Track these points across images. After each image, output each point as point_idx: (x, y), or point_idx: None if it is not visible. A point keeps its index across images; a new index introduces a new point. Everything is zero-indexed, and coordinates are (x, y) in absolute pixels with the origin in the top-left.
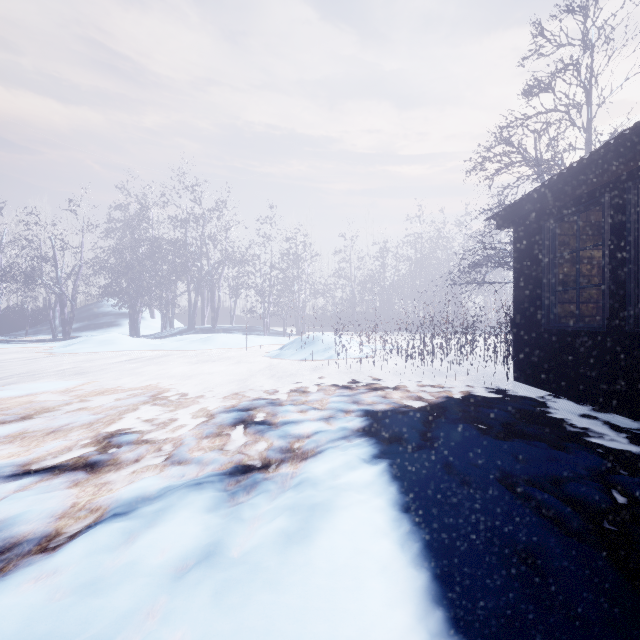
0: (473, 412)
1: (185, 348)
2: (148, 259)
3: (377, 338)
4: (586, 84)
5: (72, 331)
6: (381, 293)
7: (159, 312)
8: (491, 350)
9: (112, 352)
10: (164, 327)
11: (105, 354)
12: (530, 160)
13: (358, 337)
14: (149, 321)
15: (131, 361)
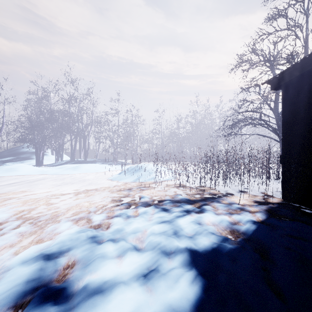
0: (300, 252)
1: (61, 173)
2: (46, 121)
3: (176, 165)
4: (307, 11)
5: (3, 162)
6: (177, 142)
7: (53, 151)
8: (242, 173)
9: (11, 176)
10: (57, 160)
11: (5, 178)
12: (271, 60)
13: (165, 165)
14: (50, 156)
15: (15, 184)
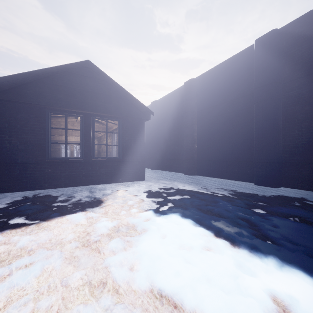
0: None
1: None
2: None
3: None
4: None
5: None
6: None
7: None
8: None
9: None
10: None
11: None
12: None
13: None
14: None
15: None
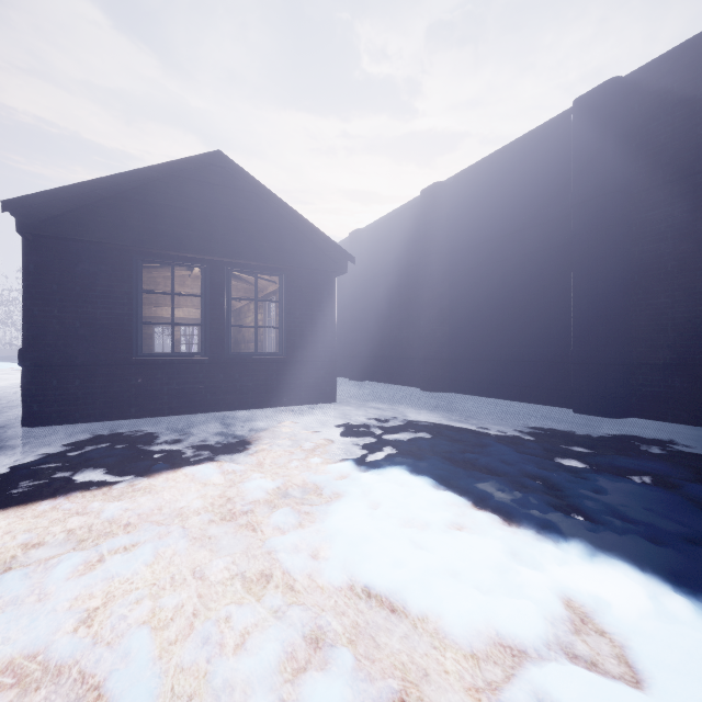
0: None
1: None
2: None
3: None
4: None
5: None
6: None
7: None
8: None
9: None
10: None
11: None
12: None
13: None
14: None
15: None
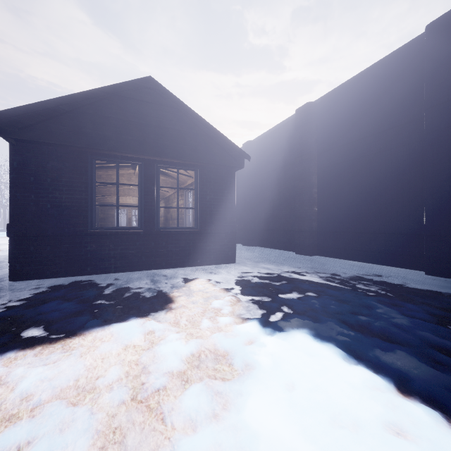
0: None
1: None
2: None
3: None
4: None
5: None
6: None
7: None
8: None
9: None
10: None
11: None
12: None
13: None
14: None
15: None
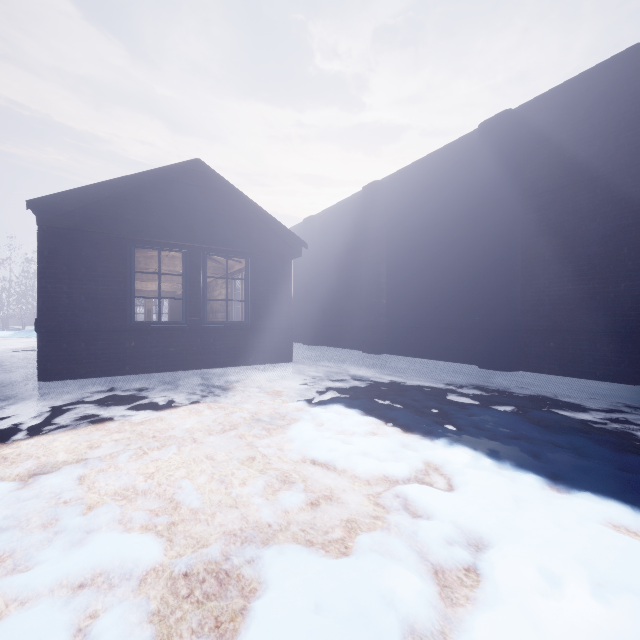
0: None
1: None
2: None
3: None
4: None
5: None
6: None
7: None
8: None
9: None
10: None
11: None
12: None
13: None
14: None
15: None
